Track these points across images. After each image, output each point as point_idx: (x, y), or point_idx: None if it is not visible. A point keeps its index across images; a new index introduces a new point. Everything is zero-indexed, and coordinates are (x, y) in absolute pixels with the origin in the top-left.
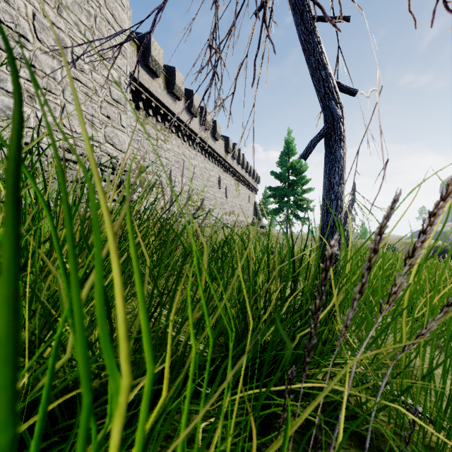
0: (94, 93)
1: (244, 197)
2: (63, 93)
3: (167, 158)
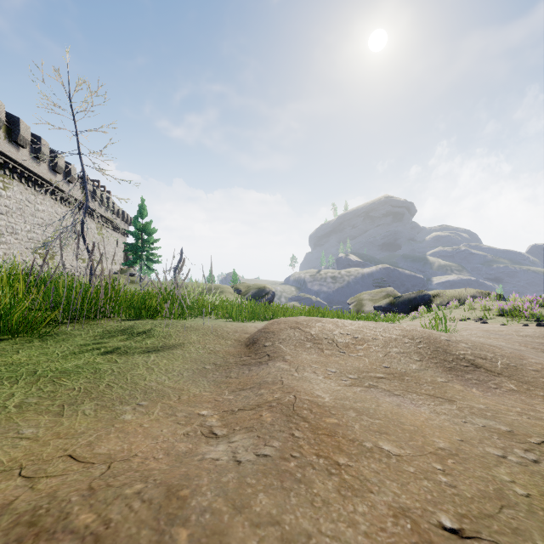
0: None
1: (110, 241)
2: None
3: (8, 206)
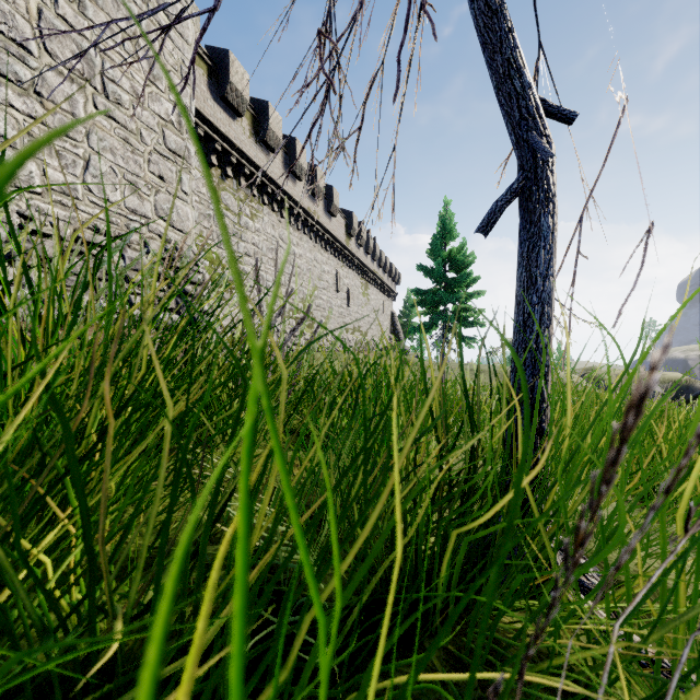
0: (139, 139)
1: (375, 305)
2: (88, 138)
3: (256, 244)
